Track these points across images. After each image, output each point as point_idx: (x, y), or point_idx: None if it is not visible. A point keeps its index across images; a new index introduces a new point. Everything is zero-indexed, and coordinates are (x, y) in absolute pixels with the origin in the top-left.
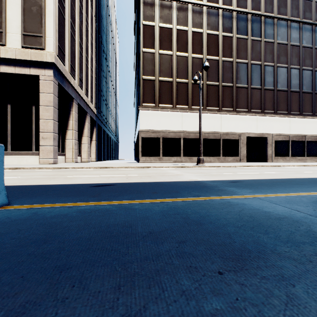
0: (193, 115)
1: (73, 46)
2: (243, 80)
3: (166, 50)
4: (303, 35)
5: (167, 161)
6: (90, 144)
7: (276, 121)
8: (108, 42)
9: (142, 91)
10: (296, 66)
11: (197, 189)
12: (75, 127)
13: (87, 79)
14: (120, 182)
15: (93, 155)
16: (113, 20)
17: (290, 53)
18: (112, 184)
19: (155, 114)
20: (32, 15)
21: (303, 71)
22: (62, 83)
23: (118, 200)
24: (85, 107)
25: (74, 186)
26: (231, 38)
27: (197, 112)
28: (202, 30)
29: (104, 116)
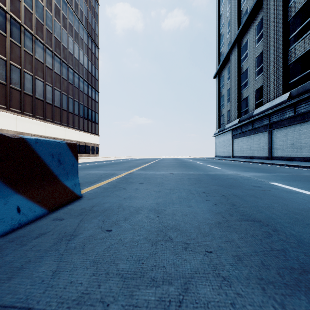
0: None
1: None
2: (2, 76)
3: None
4: (55, 64)
5: None
6: None
7: (35, 123)
8: None
9: None
10: (50, 84)
11: None
12: None
13: None
14: None
15: None
16: None
17: (46, 72)
18: None
19: None
20: None
21: (55, 90)
22: None
23: None
24: None
25: None
26: None
27: None
28: None
29: None
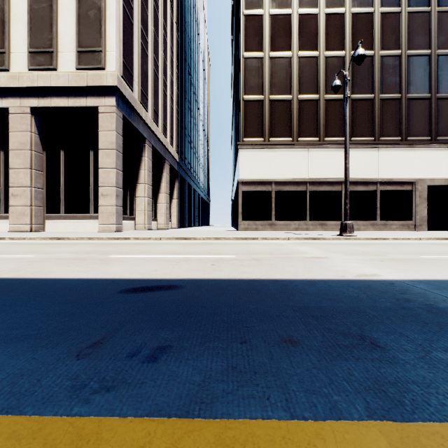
0: (327, 152)
1: (144, 64)
2: (422, 86)
3: (281, 50)
4: None
5: (282, 229)
6: (171, 204)
7: None
8: (195, 60)
9: (243, 120)
10: None
11: (437, 331)
12: (148, 179)
13: (166, 111)
14: (194, 275)
15: (174, 220)
16: (202, 29)
17: None
18: (172, 286)
19: (263, 154)
20: (89, 22)
21: None
22: (129, 116)
23: (142, 409)
24: (163, 151)
25: (87, 287)
26: (396, 16)
27: (334, 147)
28: (344, 9)
29: (189, 165)
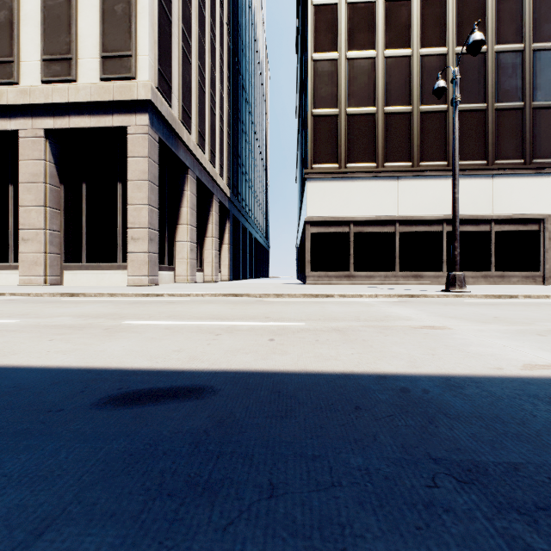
0: (423, 181)
1: (186, 73)
2: None
3: (361, 49)
4: None
5: (364, 282)
6: (220, 251)
7: None
8: (251, 72)
9: (312, 141)
10: None
11: None
12: (191, 219)
13: (214, 134)
14: (239, 363)
15: (224, 270)
16: (259, 34)
17: None
18: (196, 389)
19: (338, 185)
20: (116, 19)
21: None
22: (167, 139)
23: None
24: (210, 184)
25: (43, 390)
26: None
27: (433, 174)
28: None
29: (243, 202)
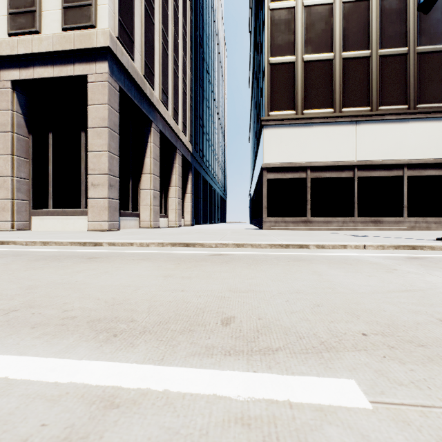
0: (383, 126)
1: (149, 32)
2: None
3: None
4: None
5: (321, 227)
6: (184, 200)
7: None
8: (211, 48)
9: (268, 89)
10: None
11: None
12: (154, 168)
13: (177, 94)
14: None
15: (187, 216)
16: (218, 18)
17: None
18: None
19: (295, 131)
20: None
21: None
22: (129, 90)
23: None
24: (174, 139)
25: None
26: None
27: (393, 118)
28: None
29: (204, 157)
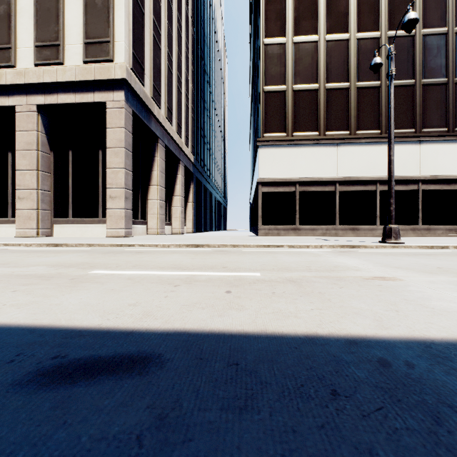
0: (359, 147)
1: (157, 57)
2: None
3: (306, 34)
4: None
5: (308, 234)
6: (186, 208)
7: None
8: (212, 58)
9: (263, 113)
10: None
11: None
12: (161, 180)
13: (180, 109)
14: (194, 321)
15: (189, 224)
16: (219, 27)
17: None
18: (141, 360)
19: (286, 151)
20: (97, 11)
21: None
22: (140, 113)
23: None
24: (177, 151)
25: None
26: None
27: (368, 141)
28: None
29: (205, 166)
